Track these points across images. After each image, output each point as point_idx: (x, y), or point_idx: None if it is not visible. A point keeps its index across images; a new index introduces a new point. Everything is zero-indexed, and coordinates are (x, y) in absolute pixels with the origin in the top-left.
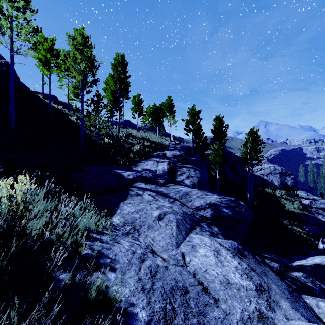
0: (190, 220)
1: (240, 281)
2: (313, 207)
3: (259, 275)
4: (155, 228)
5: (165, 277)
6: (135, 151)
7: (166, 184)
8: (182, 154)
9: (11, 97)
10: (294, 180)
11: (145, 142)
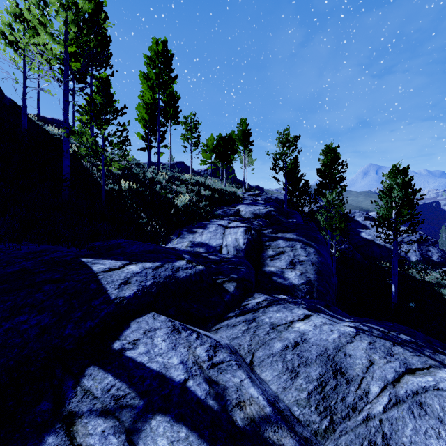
0: None
1: None
2: None
3: None
4: None
5: None
6: (182, 206)
7: (246, 296)
8: (270, 212)
9: None
10: (442, 253)
11: (203, 190)
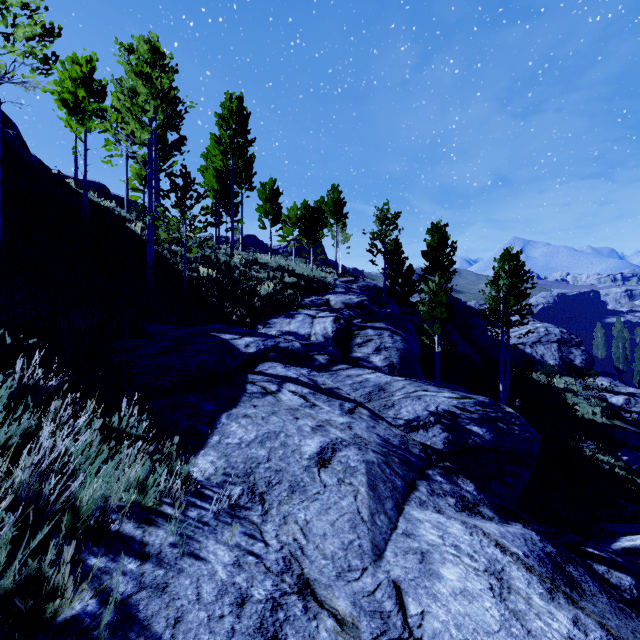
0: (401, 462)
1: None
2: (633, 411)
3: None
4: (309, 491)
5: None
6: (265, 295)
7: (331, 366)
8: (363, 301)
9: None
10: (587, 355)
11: (287, 276)
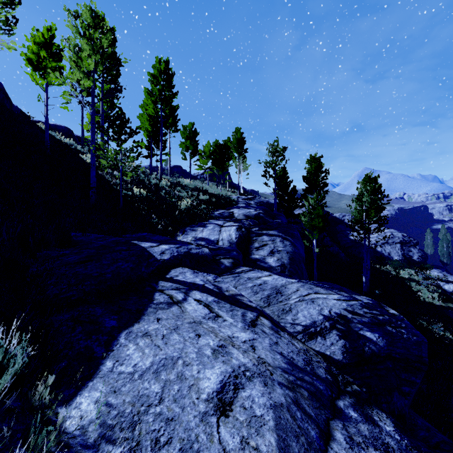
0: (310, 395)
1: None
2: None
3: None
4: None
5: None
6: (185, 209)
7: (235, 268)
8: (259, 214)
9: None
10: (422, 253)
11: (201, 195)
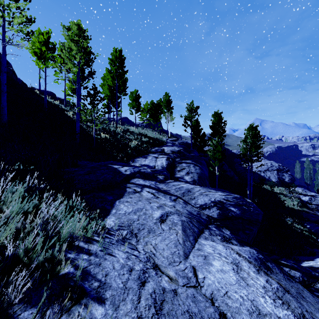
0: (197, 221)
1: (275, 310)
2: (313, 204)
3: (296, 300)
4: (156, 232)
5: (175, 310)
6: (133, 147)
7: (165, 180)
8: (180, 150)
9: (3, 89)
10: (291, 177)
11: (143, 138)
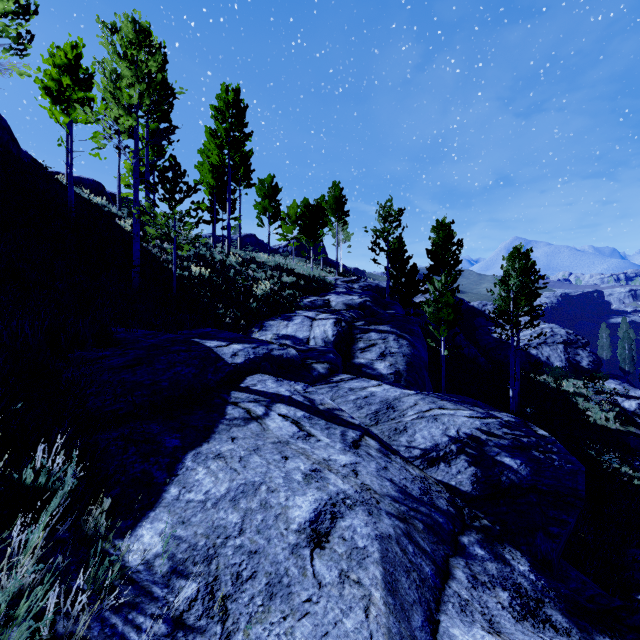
0: (426, 528)
1: None
2: None
3: None
4: (295, 596)
5: None
6: (262, 295)
7: (332, 375)
8: (365, 302)
9: None
10: (594, 357)
11: (285, 276)
